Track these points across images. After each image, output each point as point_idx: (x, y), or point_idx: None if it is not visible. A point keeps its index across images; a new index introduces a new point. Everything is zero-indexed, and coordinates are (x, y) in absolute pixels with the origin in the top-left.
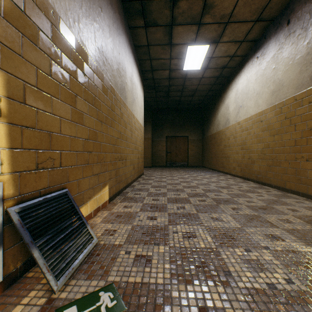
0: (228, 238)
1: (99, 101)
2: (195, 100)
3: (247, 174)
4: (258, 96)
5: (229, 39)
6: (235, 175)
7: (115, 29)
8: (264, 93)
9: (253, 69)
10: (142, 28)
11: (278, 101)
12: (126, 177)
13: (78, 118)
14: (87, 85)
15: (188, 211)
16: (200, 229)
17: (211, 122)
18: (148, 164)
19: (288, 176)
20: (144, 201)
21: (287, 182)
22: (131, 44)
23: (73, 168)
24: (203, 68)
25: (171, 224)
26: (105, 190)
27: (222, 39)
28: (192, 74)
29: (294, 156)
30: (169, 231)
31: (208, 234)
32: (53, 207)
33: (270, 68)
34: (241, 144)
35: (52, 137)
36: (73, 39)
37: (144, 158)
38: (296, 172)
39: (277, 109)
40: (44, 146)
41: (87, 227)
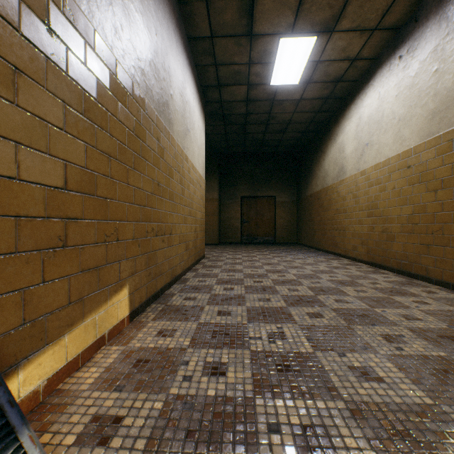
0: None
1: (102, 109)
2: (287, 139)
3: (380, 258)
4: (401, 124)
5: (352, 25)
6: (356, 258)
7: None
8: (415, 118)
9: (392, 78)
10: None
11: (446, 128)
12: (172, 265)
13: (26, 132)
14: (61, 60)
15: (294, 347)
16: (336, 415)
17: (313, 174)
18: (214, 240)
19: None
20: (201, 317)
21: None
22: (182, 31)
23: (4, 260)
24: (303, 83)
25: (261, 390)
26: (118, 298)
27: (339, 24)
28: (285, 93)
29: None
30: (258, 424)
31: (362, 435)
32: None
33: (427, 71)
34: (367, 207)
35: None
36: None
37: (207, 231)
38: None
39: (443, 144)
40: None
41: (21, 438)
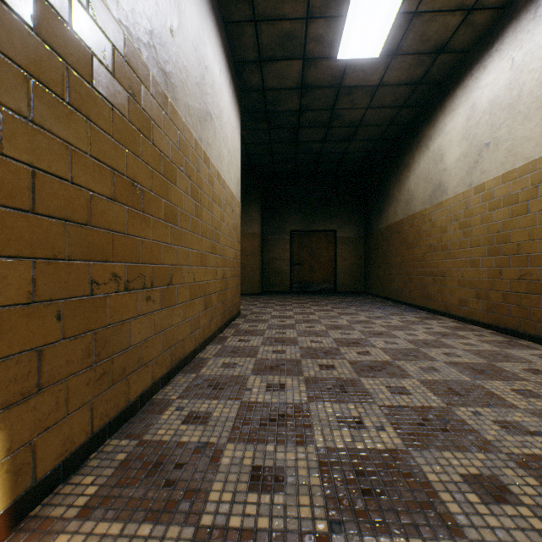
0: None
1: None
2: (354, 151)
3: (515, 320)
4: None
5: None
6: (467, 318)
7: None
8: None
9: (541, 29)
10: None
11: None
12: (174, 340)
13: None
14: None
15: None
16: None
17: (390, 198)
18: (255, 288)
19: None
20: (209, 499)
21: None
22: None
23: None
24: (387, 55)
25: None
26: None
27: None
28: (358, 73)
29: None
30: None
31: None
32: None
33: None
34: (487, 240)
35: None
36: None
37: (245, 276)
38: None
39: None
40: None
41: None
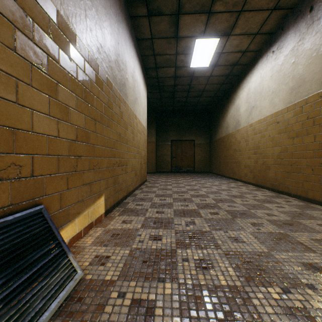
0: (256, 269)
1: (92, 94)
2: (202, 101)
3: (261, 181)
4: (273, 95)
5: (242, 31)
6: (247, 182)
7: (113, 13)
8: (282, 91)
9: (268, 65)
10: (144, 17)
11: (298, 99)
12: (127, 185)
13: (61, 113)
14: (74, 73)
15: (200, 228)
16: (217, 255)
17: (220, 125)
18: (152, 170)
19: (311, 184)
20: (147, 214)
21: (309, 190)
22: (133, 36)
23: (54, 177)
24: (212, 66)
25: (180, 246)
26: (99, 202)
27: (233, 31)
28: (200, 72)
29: (318, 161)
30: (177, 258)
31: (228, 262)
32: (16, 234)
33: (288, 62)
34: (253, 148)
35: (18, 136)
36: (53, 10)
37: (148, 163)
38: (321, 179)
39: (297, 109)
40: (3, 148)
41: (69, 256)
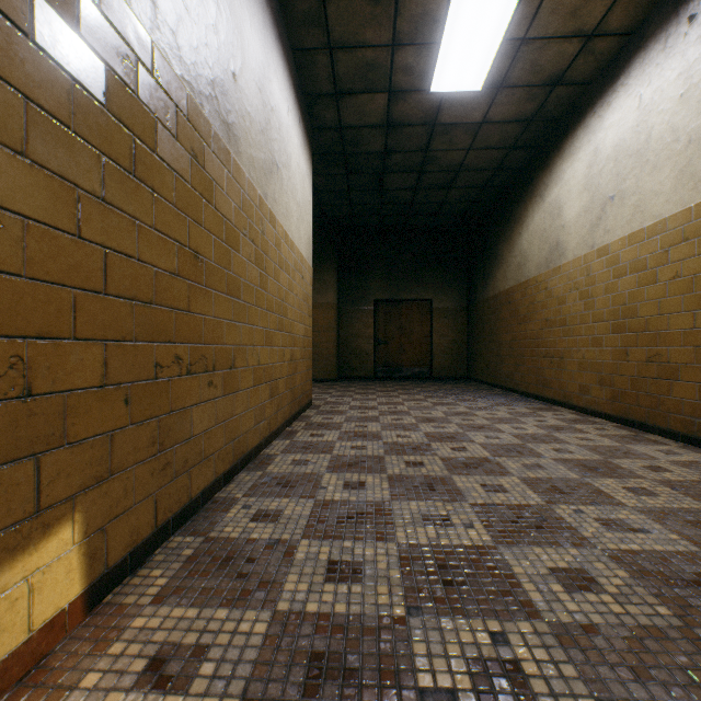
0: None
1: None
2: (453, 200)
3: (643, 410)
4: (695, 149)
5: None
6: (589, 409)
7: None
8: None
9: (672, 63)
10: None
11: None
12: (237, 431)
13: None
14: None
15: None
16: None
17: (499, 260)
18: (329, 373)
19: None
20: (285, 588)
21: None
22: None
23: None
24: (491, 88)
25: None
26: (31, 564)
27: None
28: (456, 109)
29: None
30: None
31: None
32: None
33: None
34: (612, 314)
35: None
36: None
37: (318, 358)
38: None
39: None
40: None
41: None
